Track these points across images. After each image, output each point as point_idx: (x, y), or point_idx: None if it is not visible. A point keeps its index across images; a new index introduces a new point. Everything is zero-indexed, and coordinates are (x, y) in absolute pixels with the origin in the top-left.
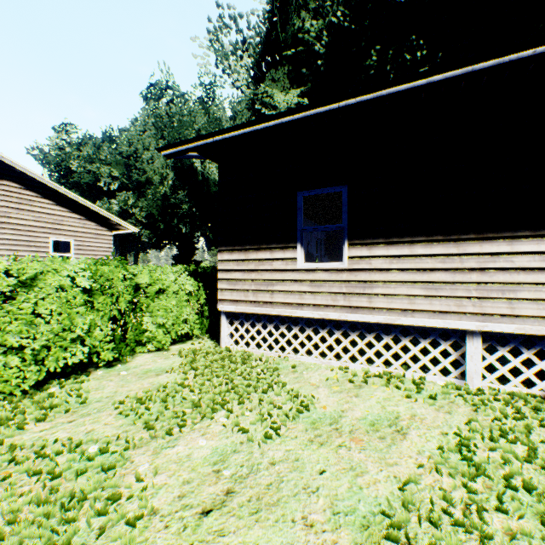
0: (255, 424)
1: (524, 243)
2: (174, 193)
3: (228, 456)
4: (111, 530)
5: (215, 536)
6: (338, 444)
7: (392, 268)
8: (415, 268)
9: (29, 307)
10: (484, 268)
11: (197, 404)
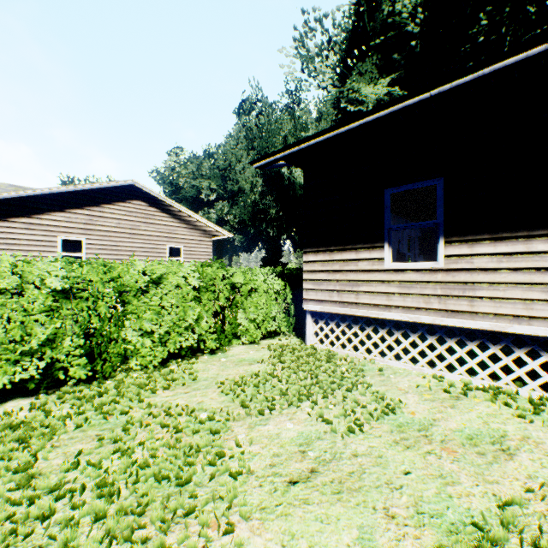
0: (339, 418)
1: None
2: (262, 199)
3: (312, 441)
4: (219, 477)
5: (300, 503)
6: (426, 450)
7: (501, 268)
8: (534, 267)
9: (157, 300)
10: None
11: (285, 393)
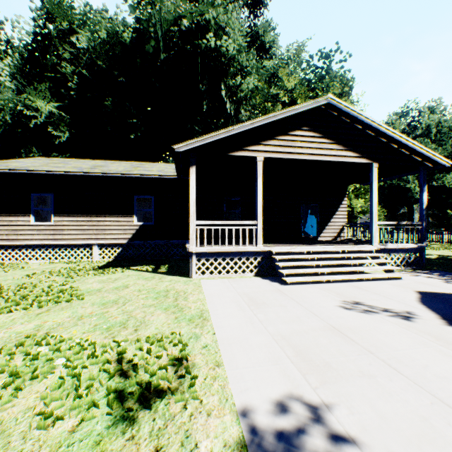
0: (3, 272)
1: (108, 218)
2: None
3: None
4: None
5: None
6: (32, 271)
7: (71, 225)
8: (79, 225)
9: None
10: (98, 225)
11: None
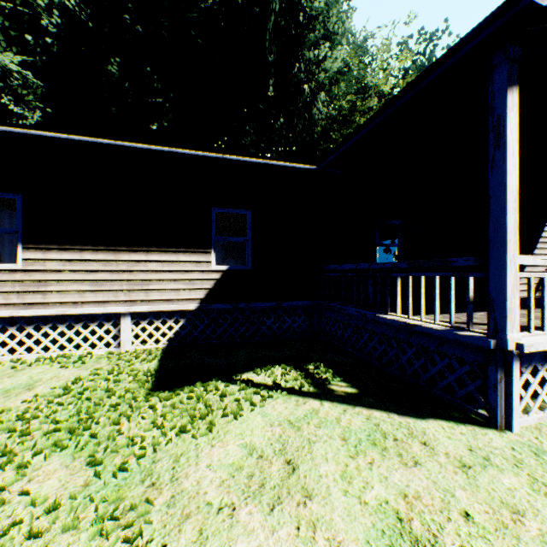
0: None
1: (155, 255)
2: None
3: None
4: None
5: None
6: None
7: (66, 270)
8: (85, 270)
9: None
10: (133, 270)
11: None
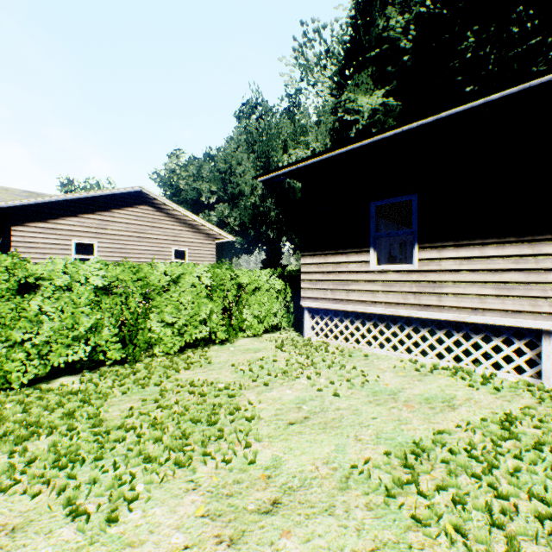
0: (328, 387)
1: None
2: (262, 202)
3: (306, 401)
4: (238, 421)
5: (296, 433)
6: (392, 406)
7: (462, 269)
8: (486, 269)
9: (177, 297)
10: None
11: (285, 371)
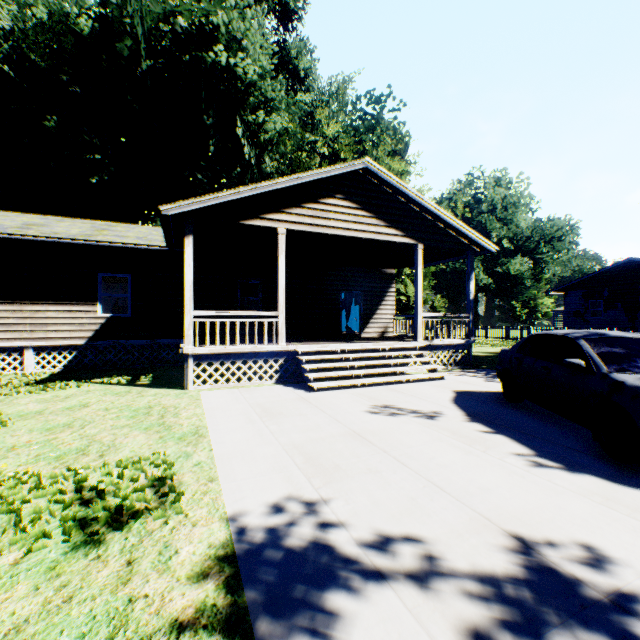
0: None
1: (52, 306)
2: None
3: None
4: None
5: None
6: None
7: None
8: None
9: None
10: (35, 317)
11: None
